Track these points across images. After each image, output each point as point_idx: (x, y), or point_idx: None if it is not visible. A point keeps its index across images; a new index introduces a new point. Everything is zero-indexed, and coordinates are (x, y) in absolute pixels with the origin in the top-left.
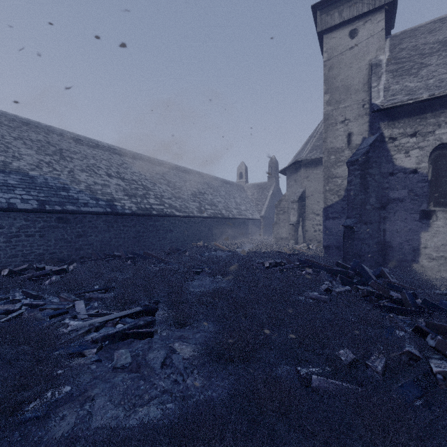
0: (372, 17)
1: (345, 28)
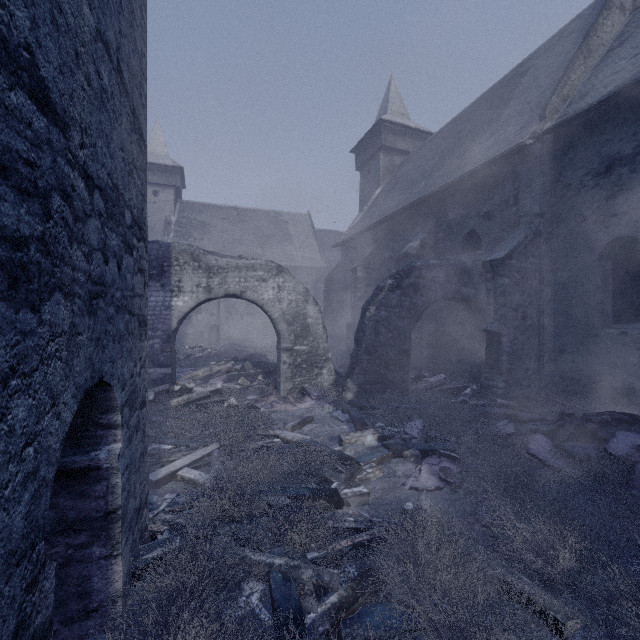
0: (168, 189)
1: (150, 186)
